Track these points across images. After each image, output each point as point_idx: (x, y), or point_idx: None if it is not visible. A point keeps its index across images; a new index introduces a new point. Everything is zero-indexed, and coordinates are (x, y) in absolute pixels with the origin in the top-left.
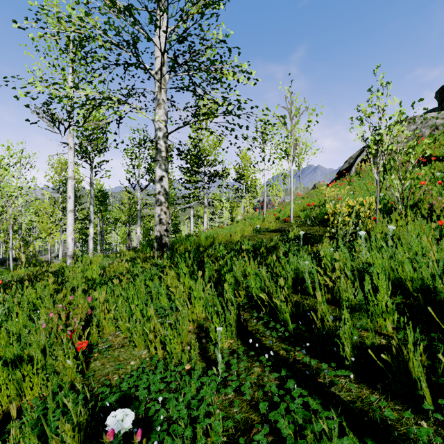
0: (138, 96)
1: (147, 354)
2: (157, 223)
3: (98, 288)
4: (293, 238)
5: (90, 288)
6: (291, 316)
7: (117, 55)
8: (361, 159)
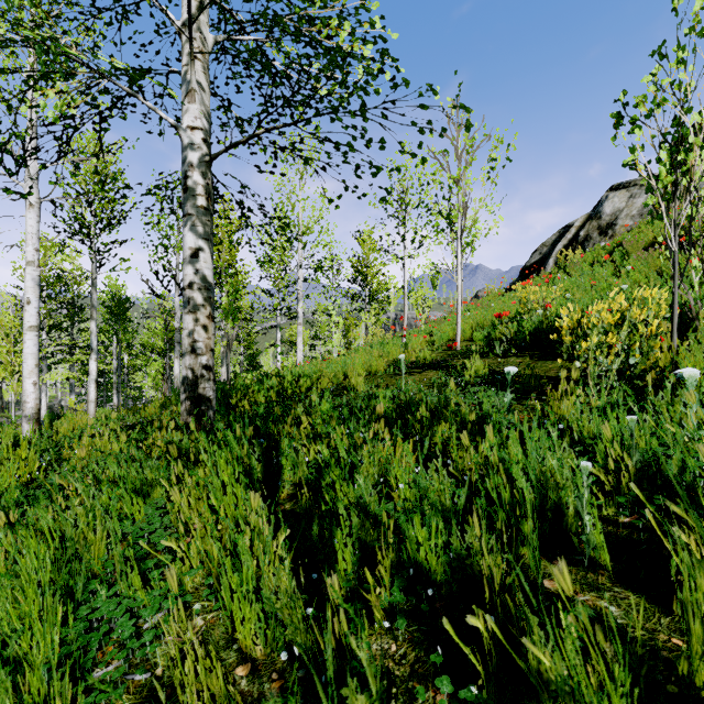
0: (158, 96)
1: None
2: (187, 351)
3: None
4: (473, 382)
5: None
6: None
7: None
8: (564, 245)
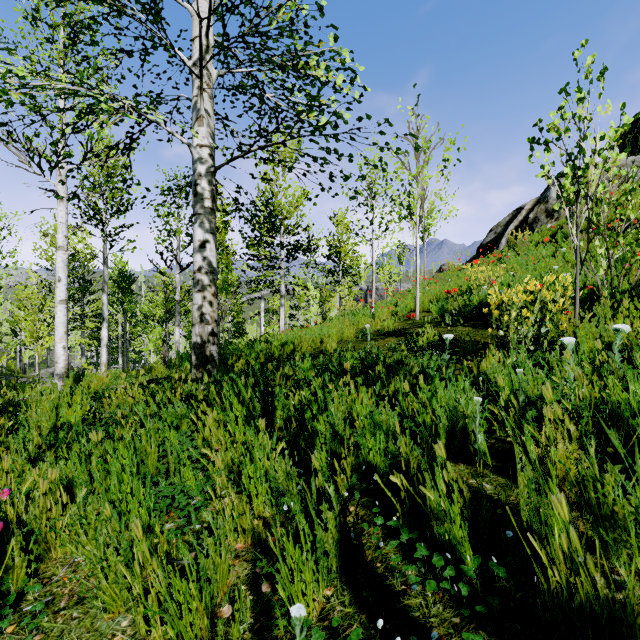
0: (169, 112)
1: (129, 629)
2: (197, 322)
3: (64, 450)
4: (425, 347)
5: (51, 448)
6: (461, 529)
7: (117, 15)
8: (515, 226)
